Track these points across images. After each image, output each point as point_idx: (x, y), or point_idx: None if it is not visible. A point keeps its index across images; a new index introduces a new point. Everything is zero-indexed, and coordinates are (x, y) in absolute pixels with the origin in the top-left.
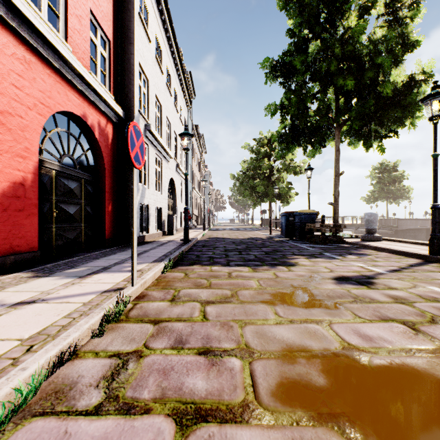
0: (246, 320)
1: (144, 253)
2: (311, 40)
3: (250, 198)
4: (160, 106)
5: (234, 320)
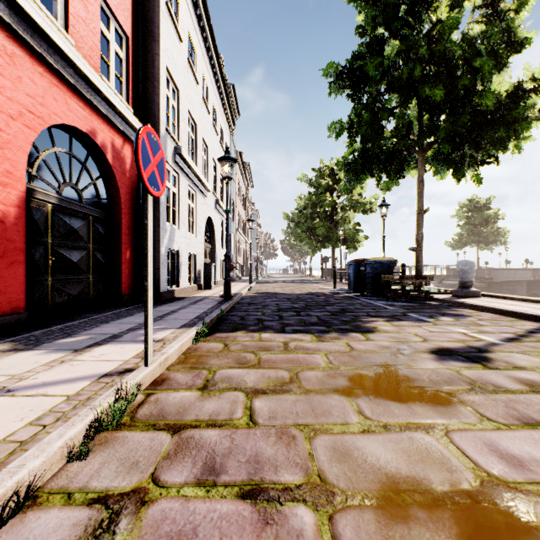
0: (315, 424)
1: (170, 314)
2: (387, 41)
3: (308, 242)
4: (194, 125)
5: (297, 425)
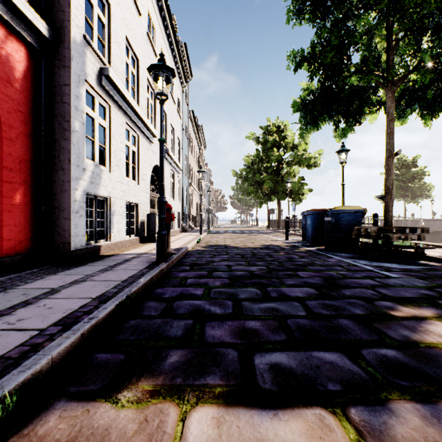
0: None
1: (30, 303)
2: None
3: (255, 196)
4: (136, 59)
5: None
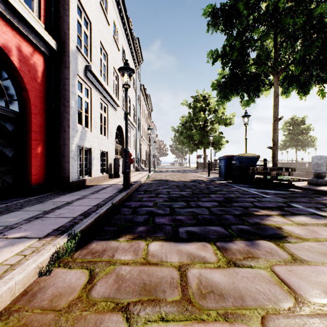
0: None
1: (60, 207)
2: None
3: (188, 145)
4: (106, 55)
5: None
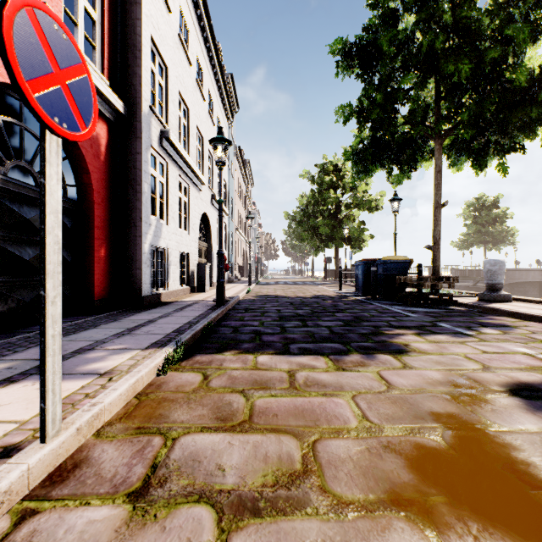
0: None
1: (145, 325)
2: (400, 16)
3: (310, 242)
4: (187, 110)
5: None
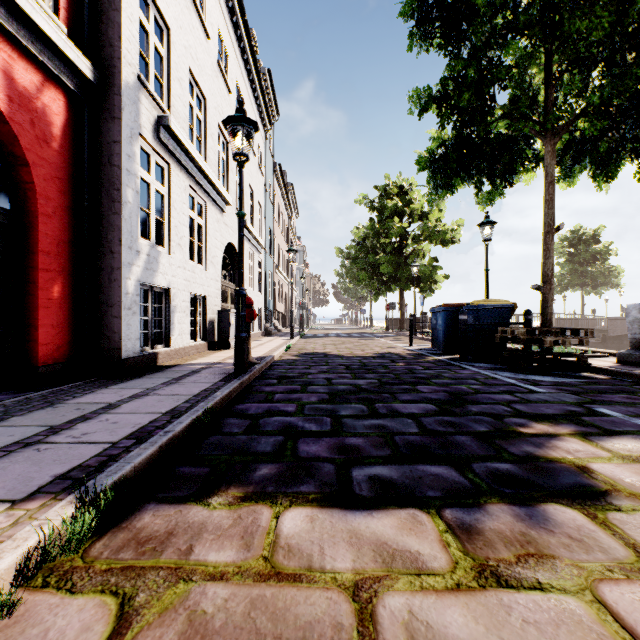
0: None
1: (89, 418)
2: None
3: (369, 284)
4: (203, 99)
5: None
